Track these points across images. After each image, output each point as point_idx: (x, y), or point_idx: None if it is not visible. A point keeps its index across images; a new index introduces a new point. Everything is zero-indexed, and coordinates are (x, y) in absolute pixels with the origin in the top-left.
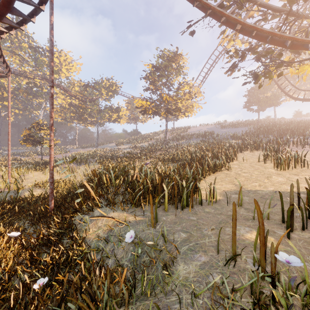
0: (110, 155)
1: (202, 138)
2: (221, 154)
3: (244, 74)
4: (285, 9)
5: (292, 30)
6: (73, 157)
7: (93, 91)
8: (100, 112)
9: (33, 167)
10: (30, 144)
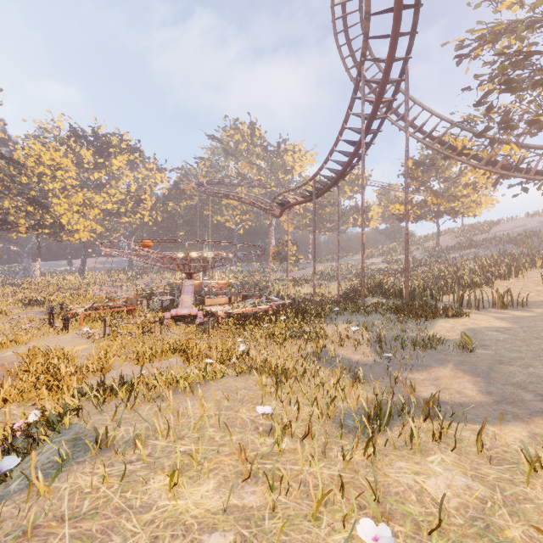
0: (359, 272)
1: (503, 247)
2: (509, 271)
3: (521, 181)
4: (529, 146)
5: (537, 161)
6: (321, 274)
7: (334, 192)
8: (342, 216)
9: (292, 283)
10: (278, 261)
